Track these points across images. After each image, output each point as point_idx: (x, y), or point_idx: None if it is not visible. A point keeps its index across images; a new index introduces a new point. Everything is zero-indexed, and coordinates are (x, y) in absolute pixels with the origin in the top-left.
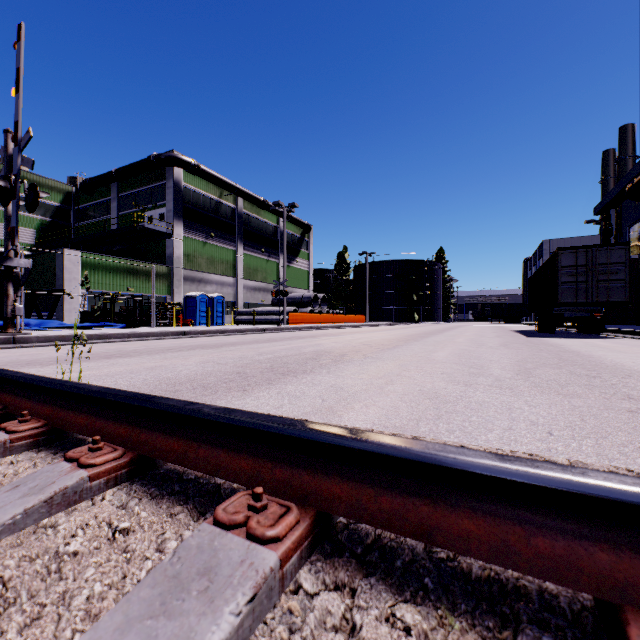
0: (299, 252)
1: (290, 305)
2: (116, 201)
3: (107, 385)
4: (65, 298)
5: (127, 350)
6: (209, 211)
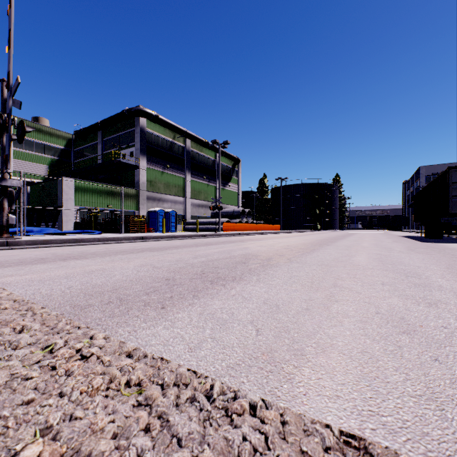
0: (231, 178)
1: (224, 217)
2: (101, 144)
3: (23, 295)
4: (63, 212)
5: (88, 252)
6: (166, 149)
